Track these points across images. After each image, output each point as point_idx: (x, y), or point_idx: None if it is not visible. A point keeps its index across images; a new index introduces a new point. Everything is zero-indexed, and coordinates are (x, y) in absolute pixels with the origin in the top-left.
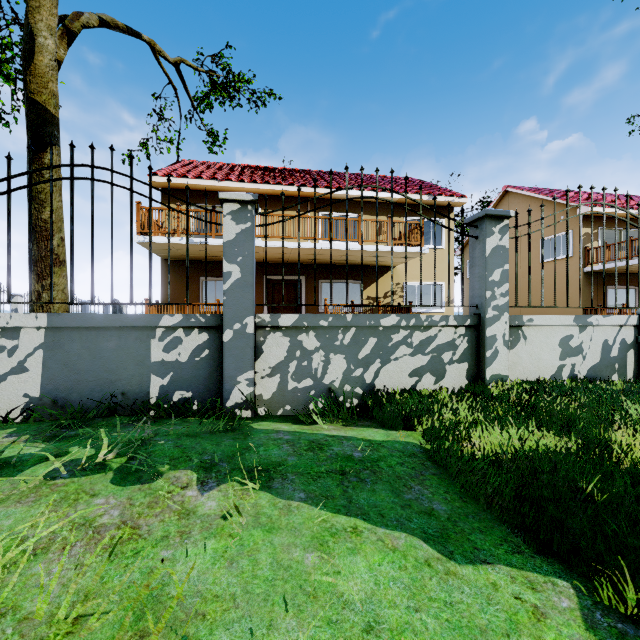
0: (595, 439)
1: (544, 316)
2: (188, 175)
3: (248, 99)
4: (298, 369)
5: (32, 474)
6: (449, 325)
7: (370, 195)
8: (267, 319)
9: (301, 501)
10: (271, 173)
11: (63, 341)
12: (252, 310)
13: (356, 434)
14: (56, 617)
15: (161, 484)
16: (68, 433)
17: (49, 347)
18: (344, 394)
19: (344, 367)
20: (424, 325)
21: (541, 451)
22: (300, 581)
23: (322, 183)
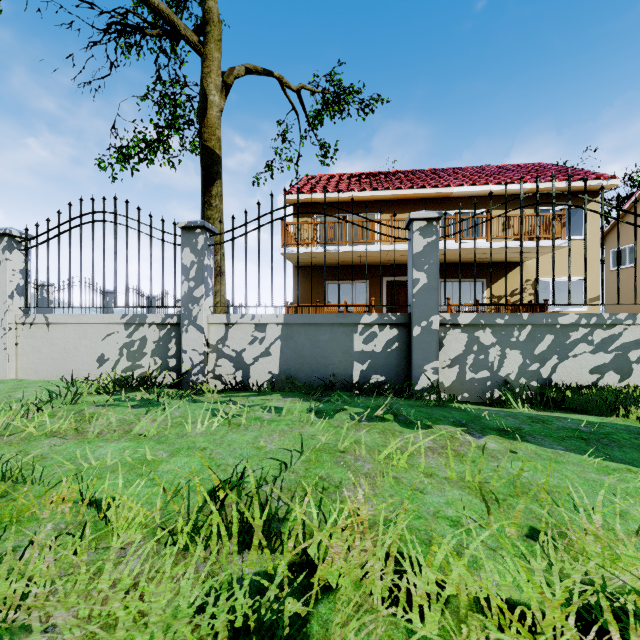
0: None
1: None
2: (316, 190)
3: (357, 109)
4: (475, 362)
5: (342, 418)
6: (636, 323)
7: (495, 189)
8: (447, 317)
9: (564, 451)
10: (387, 178)
11: (293, 334)
12: (436, 310)
13: (566, 416)
14: (466, 479)
15: (439, 431)
16: (323, 398)
17: (284, 338)
18: (537, 383)
19: (520, 361)
20: (607, 323)
21: None
22: (611, 488)
23: (442, 182)
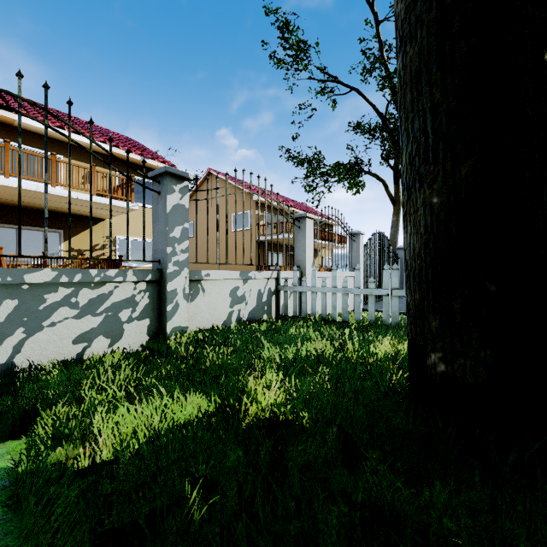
0: (232, 391)
1: (219, 271)
2: None
3: None
4: None
5: None
6: (128, 280)
7: (73, 137)
8: None
9: None
10: None
11: None
12: None
13: None
14: None
15: None
16: None
17: None
18: None
19: None
20: (95, 281)
21: (177, 427)
22: None
23: None
